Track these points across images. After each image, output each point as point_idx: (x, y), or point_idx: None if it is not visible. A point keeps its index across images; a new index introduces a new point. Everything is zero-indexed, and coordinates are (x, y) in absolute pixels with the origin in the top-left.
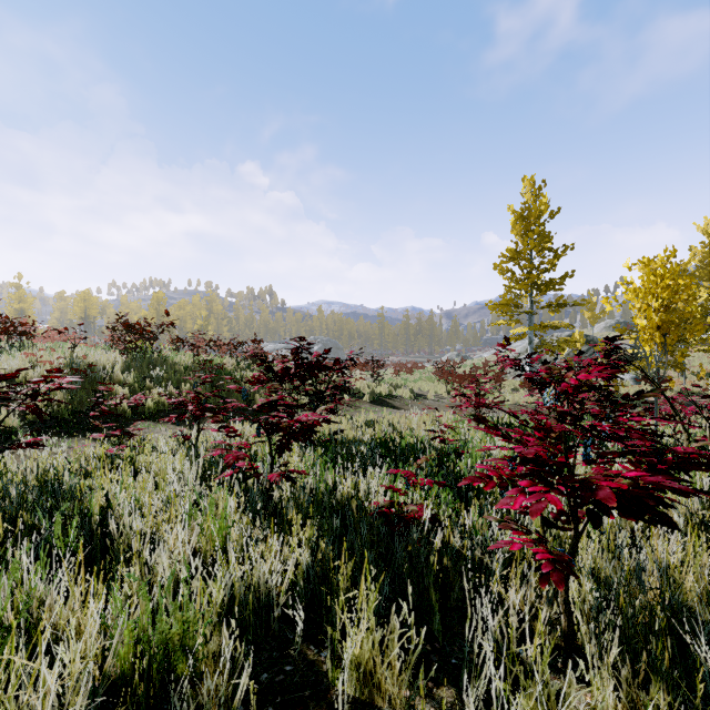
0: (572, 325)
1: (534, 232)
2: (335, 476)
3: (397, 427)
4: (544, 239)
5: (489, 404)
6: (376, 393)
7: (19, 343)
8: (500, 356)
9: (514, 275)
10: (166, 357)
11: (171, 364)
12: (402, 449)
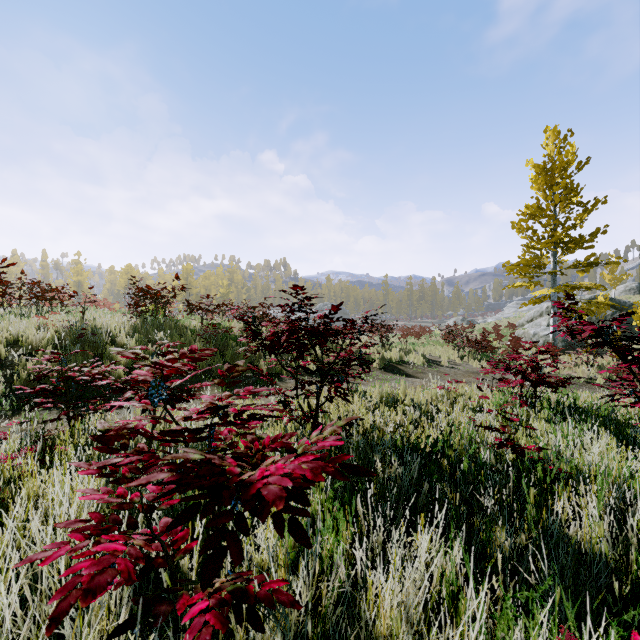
0: (603, 286)
1: (559, 185)
2: (351, 536)
3: (423, 408)
4: (571, 192)
5: (551, 382)
6: (386, 358)
7: (50, 308)
8: (564, 318)
9: (535, 233)
10: (177, 321)
11: (180, 327)
12: (461, 471)
